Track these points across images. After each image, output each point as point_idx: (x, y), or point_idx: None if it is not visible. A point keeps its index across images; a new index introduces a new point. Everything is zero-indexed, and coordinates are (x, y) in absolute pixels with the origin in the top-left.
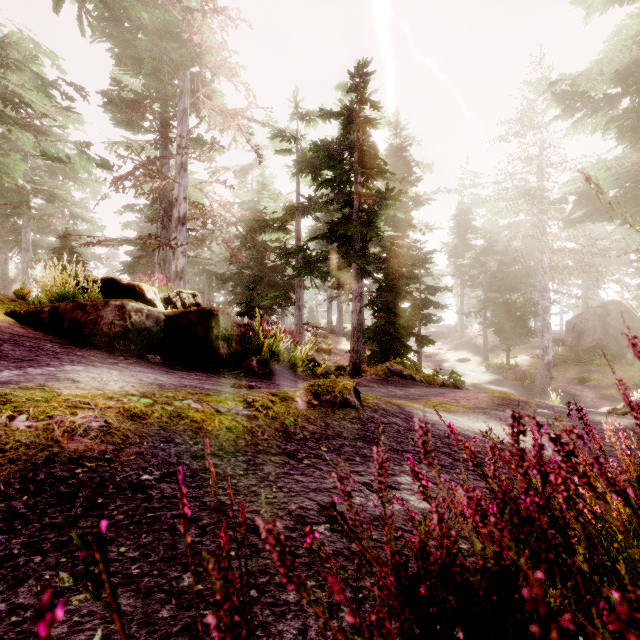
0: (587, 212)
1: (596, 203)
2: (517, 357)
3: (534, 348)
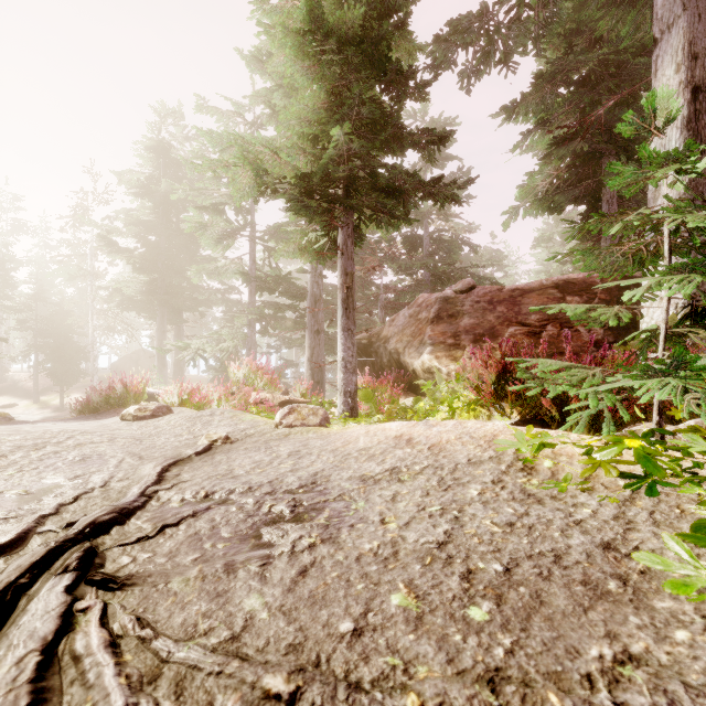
0: (119, 306)
1: (123, 302)
2: (71, 396)
3: (86, 387)
